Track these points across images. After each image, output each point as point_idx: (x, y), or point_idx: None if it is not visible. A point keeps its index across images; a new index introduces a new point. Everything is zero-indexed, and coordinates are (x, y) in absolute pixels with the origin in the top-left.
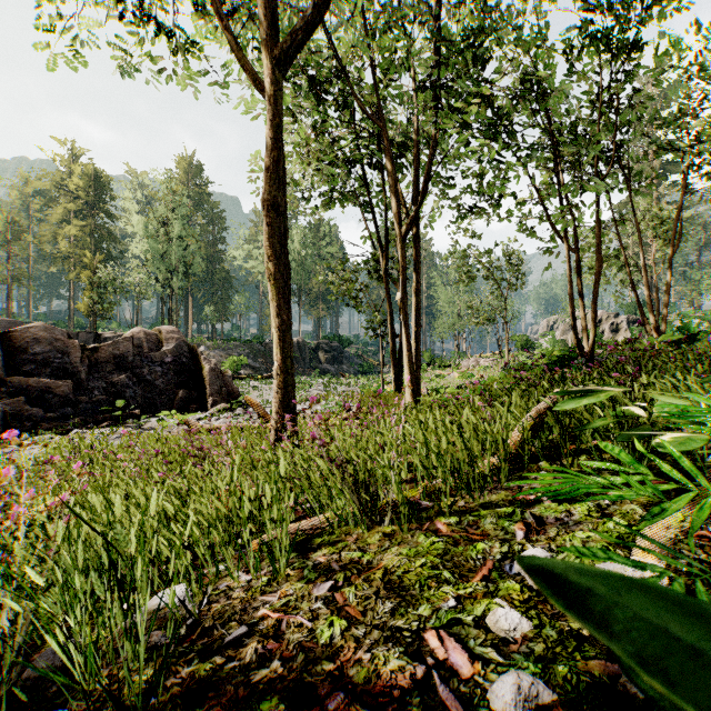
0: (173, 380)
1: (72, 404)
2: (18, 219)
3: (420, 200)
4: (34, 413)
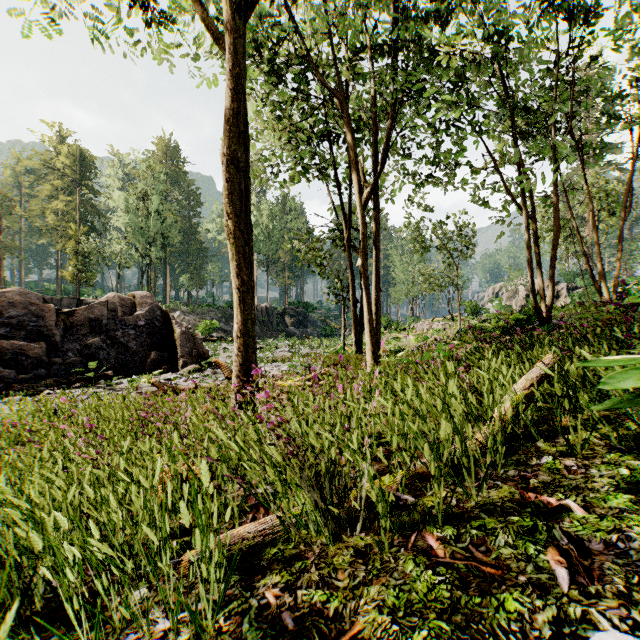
0: (146, 342)
1: (46, 366)
2: (9, 195)
3: (381, 169)
4: (7, 375)
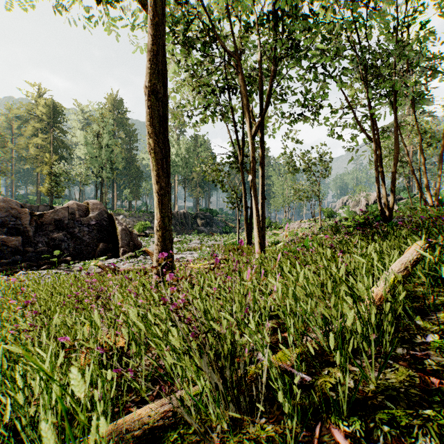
0: (96, 236)
1: (22, 253)
2: (3, 133)
3: (266, 109)
4: None
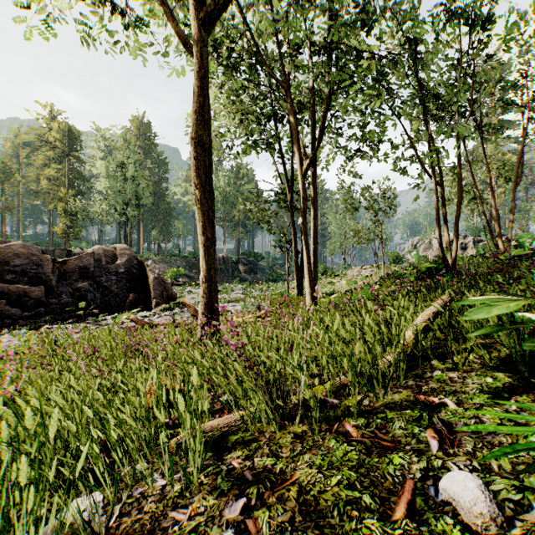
0: (125, 286)
1: (44, 305)
2: (10, 163)
3: (318, 145)
4: (14, 313)
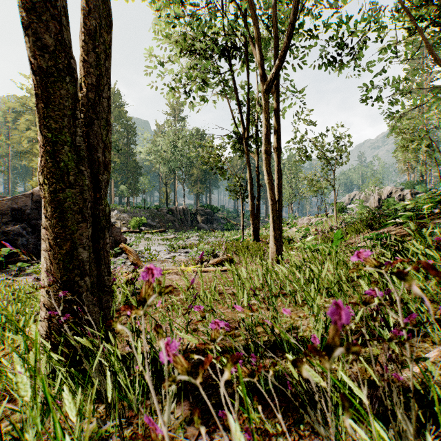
0: None
1: None
2: None
3: (286, 46)
4: None
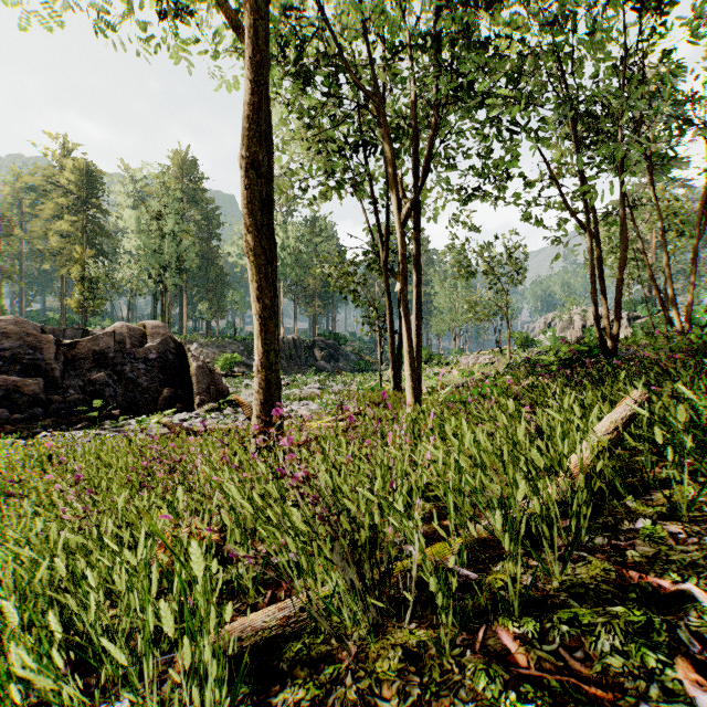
0: (158, 378)
1: (44, 405)
2: (8, 214)
3: (423, 181)
4: None
